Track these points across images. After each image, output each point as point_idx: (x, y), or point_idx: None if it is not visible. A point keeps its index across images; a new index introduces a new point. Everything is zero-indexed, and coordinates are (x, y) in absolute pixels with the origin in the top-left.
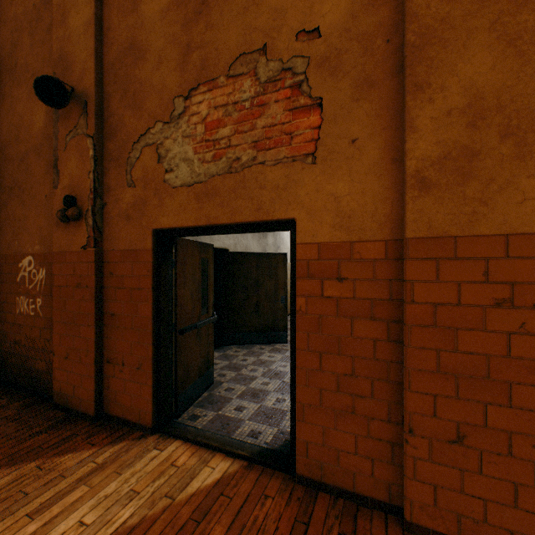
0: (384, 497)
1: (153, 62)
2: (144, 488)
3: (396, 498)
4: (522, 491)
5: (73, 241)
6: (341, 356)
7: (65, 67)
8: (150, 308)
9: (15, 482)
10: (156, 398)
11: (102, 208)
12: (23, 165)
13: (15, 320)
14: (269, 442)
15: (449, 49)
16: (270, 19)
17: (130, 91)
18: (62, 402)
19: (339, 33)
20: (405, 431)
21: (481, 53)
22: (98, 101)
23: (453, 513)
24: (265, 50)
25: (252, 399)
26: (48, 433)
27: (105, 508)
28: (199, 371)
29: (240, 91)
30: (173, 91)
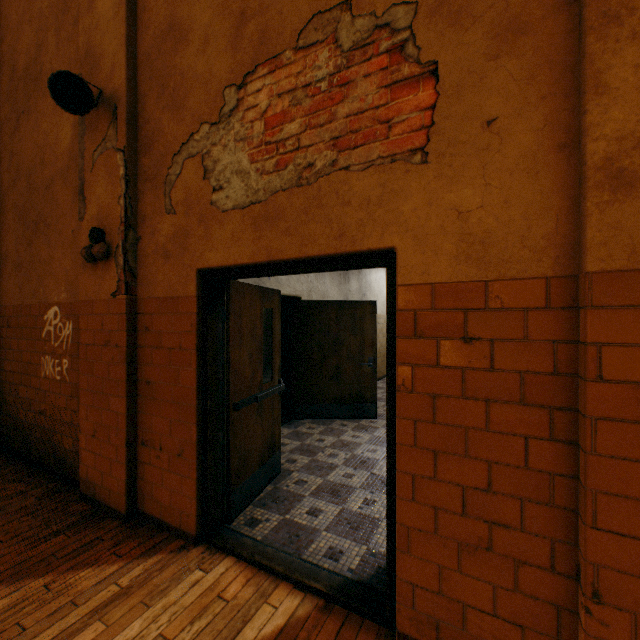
0: None
1: (197, 44)
2: (177, 634)
3: None
4: None
5: (102, 286)
6: (469, 459)
7: (92, 64)
8: (193, 376)
9: (13, 609)
10: (202, 496)
11: (136, 243)
12: (49, 195)
13: (40, 385)
14: (355, 569)
15: None
16: None
17: (169, 87)
18: (89, 492)
19: None
20: (585, 594)
21: None
22: (130, 104)
23: None
24: (349, 2)
25: (331, 498)
26: (66, 535)
27: None
28: (260, 458)
29: (313, 67)
30: (223, 80)
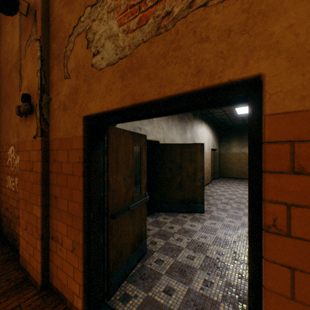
0: None
1: None
2: None
3: None
4: None
5: (29, 132)
6: None
7: None
8: (80, 195)
9: None
10: (87, 282)
11: (48, 102)
12: (9, 80)
13: (6, 193)
14: None
15: None
16: None
17: None
18: (23, 264)
19: None
20: None
21: None
22: (44, 8)
23: None
24: None
25: (180, 277)
26: None
27: None
28: (132, 247)
29: None
30: None
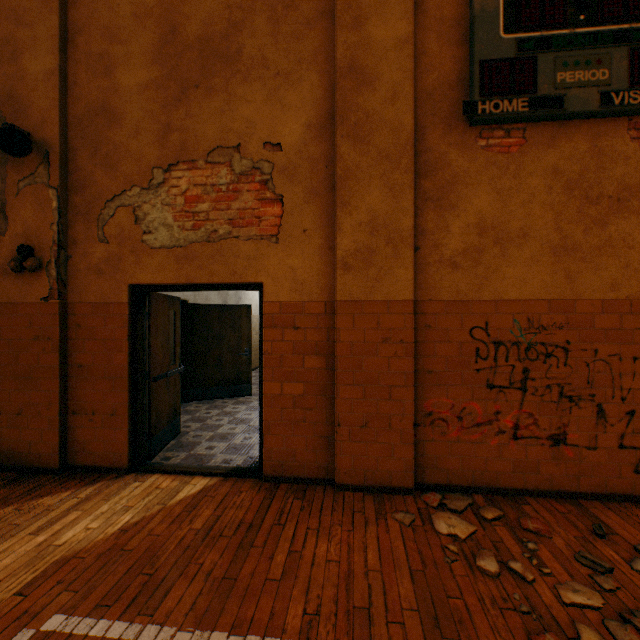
0: (325, 475)
1: (130, 130)
2: (136, 503)
3: (332, 473)
4: (396, 448)
5: (30, 292)
6: (296, 383)
7: (17, 108)
8: (126, 358)
9: None
10: (132, 441)
11: (66, 260)
12: None
13: None
14: (241, 464)
15: (360, 185)
16: (243, 126)
17: (103, 151)
18: (12, 462)
19: (295, 152)
20: (336, 426)
21: (376, 192)
22: (62, 153)
23: (362, 471)
24: (239, 149)
25: (222, 440)
26: (8, 488)
27: (106, 518)
28: (168, 419)
29: (218, 176)
30: (152, 162)
